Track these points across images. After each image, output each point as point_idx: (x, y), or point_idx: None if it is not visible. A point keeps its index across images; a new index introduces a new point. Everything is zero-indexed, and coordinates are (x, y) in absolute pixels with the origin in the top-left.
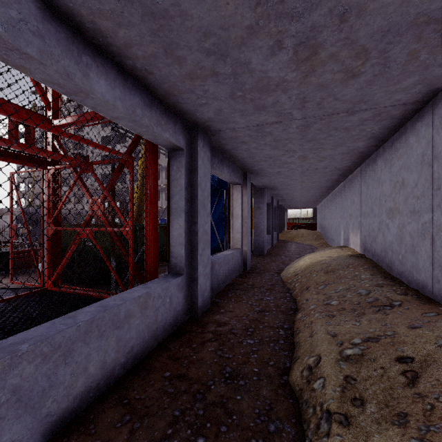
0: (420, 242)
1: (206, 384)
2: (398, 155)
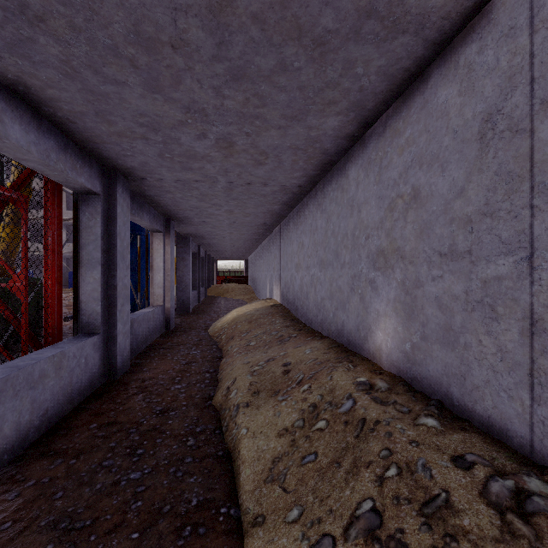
0: (310, 289)
1: (138, 422)
2: (300, 221)
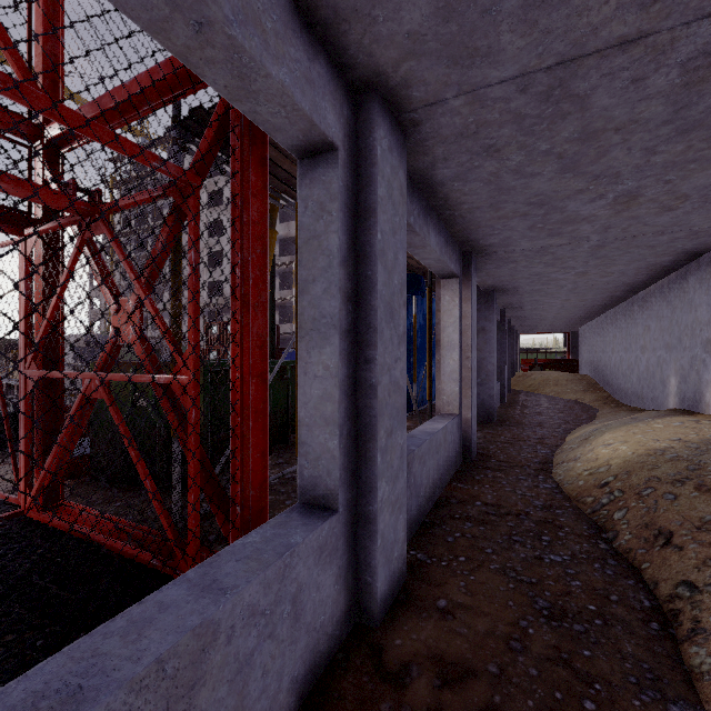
0: None
1: None
2: None
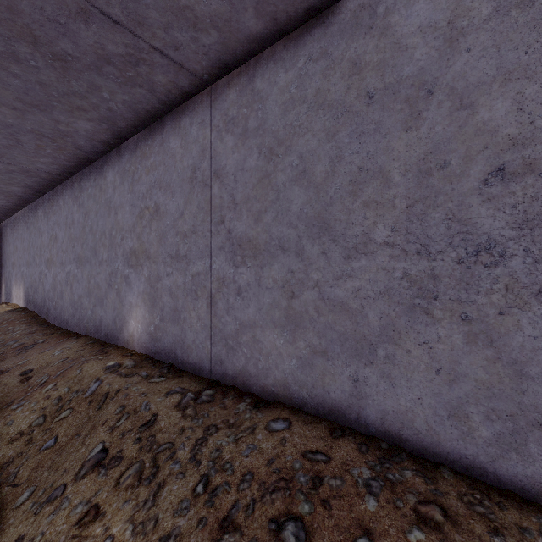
0: (66, 288)
1: None
2: (53, 210)
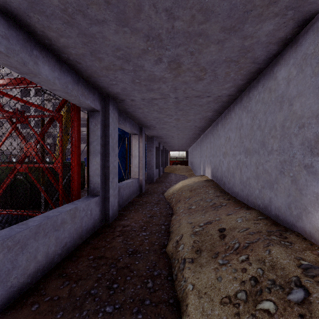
0: (236, 170)
1: (117, 259)
2: (227, 122)
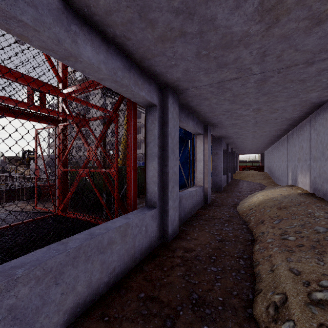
0: None
1: (175, 309)
2: None
